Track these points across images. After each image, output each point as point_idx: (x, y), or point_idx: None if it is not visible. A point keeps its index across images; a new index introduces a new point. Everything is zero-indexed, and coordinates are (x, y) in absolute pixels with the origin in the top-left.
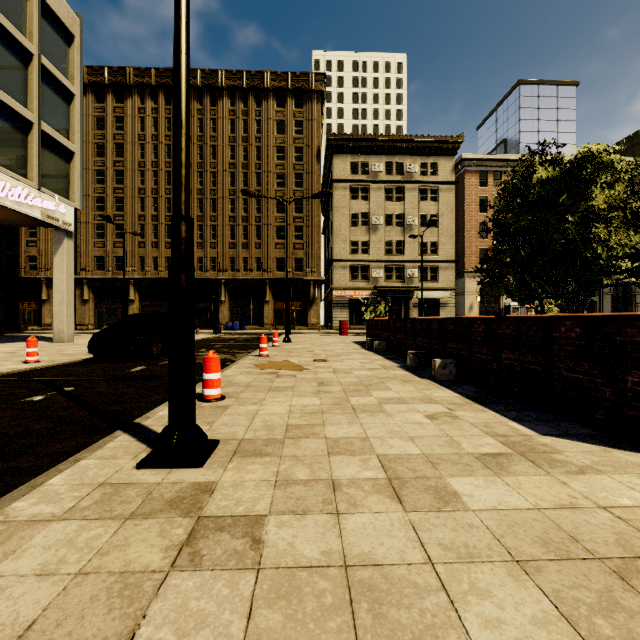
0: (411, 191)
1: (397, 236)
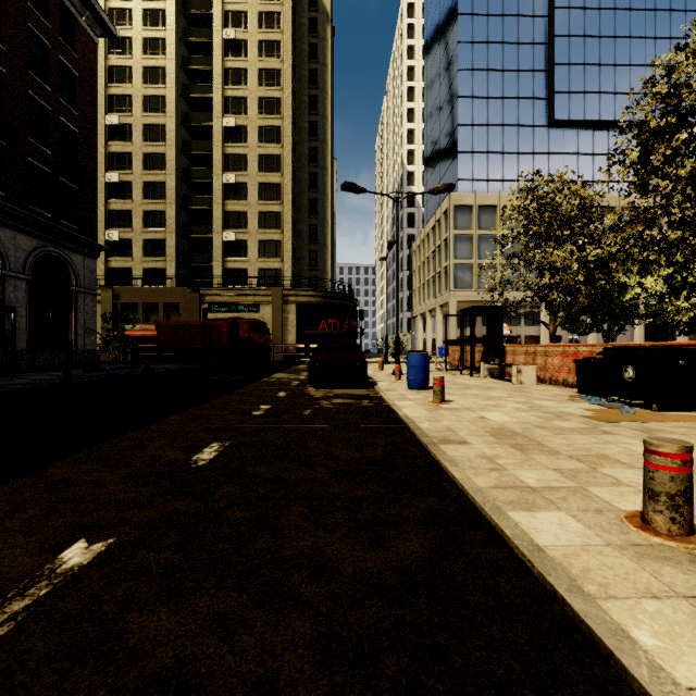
0: None
1: None
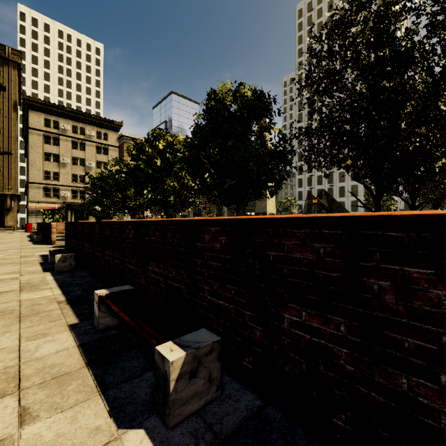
0: (90, 146)
1: (81, 172)
